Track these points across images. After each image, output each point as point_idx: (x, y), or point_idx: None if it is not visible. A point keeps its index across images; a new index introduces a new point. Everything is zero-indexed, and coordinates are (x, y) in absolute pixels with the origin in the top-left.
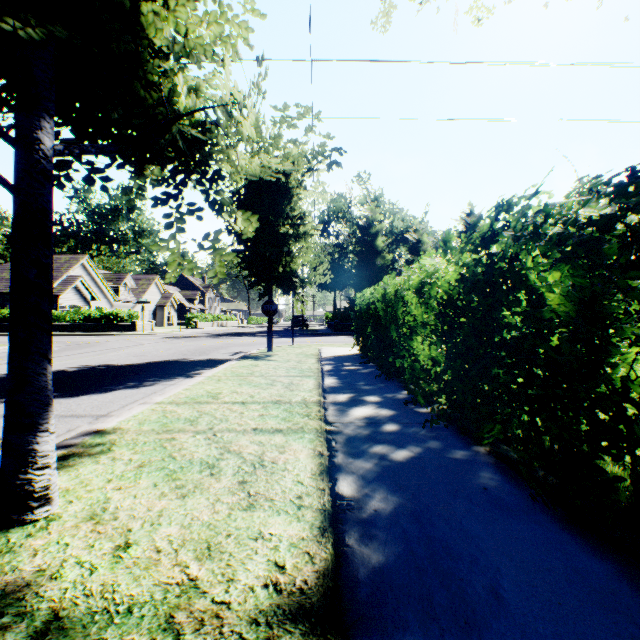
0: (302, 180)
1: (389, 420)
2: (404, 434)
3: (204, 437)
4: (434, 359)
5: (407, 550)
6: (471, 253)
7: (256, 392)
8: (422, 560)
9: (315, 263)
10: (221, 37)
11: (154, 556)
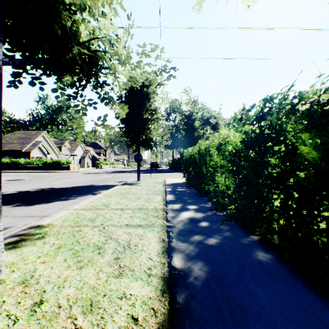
0: (155, 90)
1: (202, 219)
2: (211, 228)
3: (98, 229)
4: (227, 185)
5: (215, 307)
6: (250, 125)
7: (129, 203)
8: (225, 314)
9: (162, 134)
10: (107, 3)
11: (56, 310)
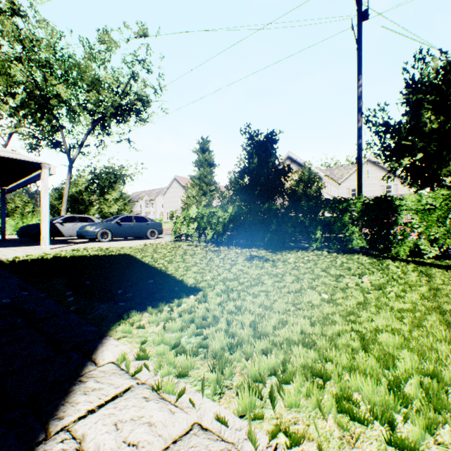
0: None
1: None
2: None
3: None
4: None
5: None
6: None
7: None
8: None
9: None
10: None
11: None
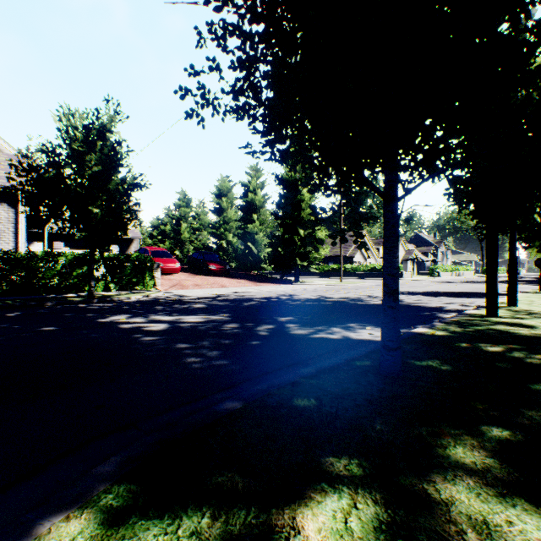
0: None
1: None
2: None
3: None
4: None
5: None
6: None
7: None
8: None
9: None
10: None
11: None
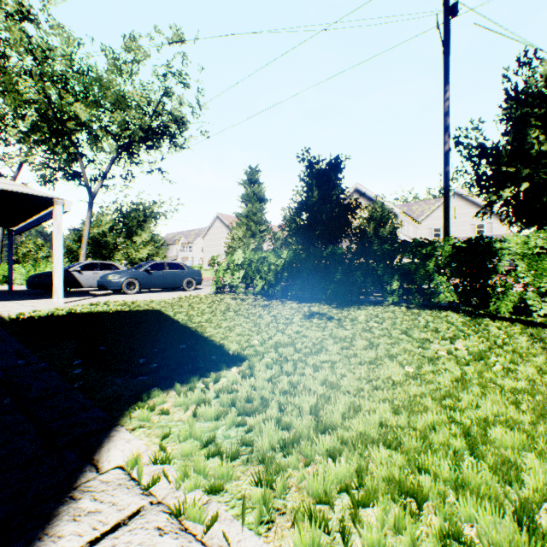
0: None
1: None
2: None
3: None
4: None
5: None
6: None
7: None
8: None
9: None
10: None
11: None
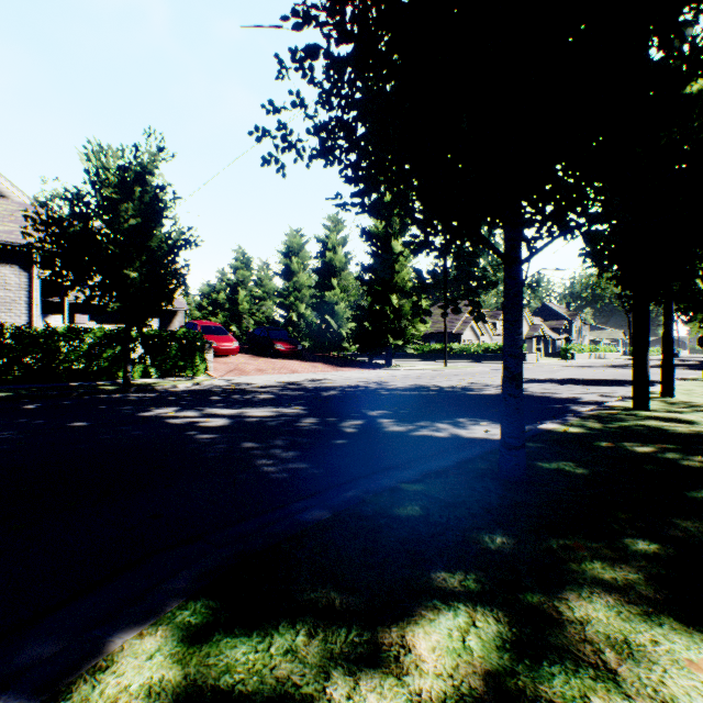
0: None
1: None
2: None
3: None
4: None
5: None
6: None
7: None
8: None
9: None
10: None
11: None
